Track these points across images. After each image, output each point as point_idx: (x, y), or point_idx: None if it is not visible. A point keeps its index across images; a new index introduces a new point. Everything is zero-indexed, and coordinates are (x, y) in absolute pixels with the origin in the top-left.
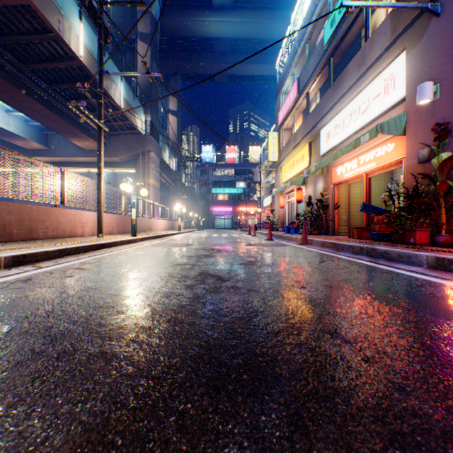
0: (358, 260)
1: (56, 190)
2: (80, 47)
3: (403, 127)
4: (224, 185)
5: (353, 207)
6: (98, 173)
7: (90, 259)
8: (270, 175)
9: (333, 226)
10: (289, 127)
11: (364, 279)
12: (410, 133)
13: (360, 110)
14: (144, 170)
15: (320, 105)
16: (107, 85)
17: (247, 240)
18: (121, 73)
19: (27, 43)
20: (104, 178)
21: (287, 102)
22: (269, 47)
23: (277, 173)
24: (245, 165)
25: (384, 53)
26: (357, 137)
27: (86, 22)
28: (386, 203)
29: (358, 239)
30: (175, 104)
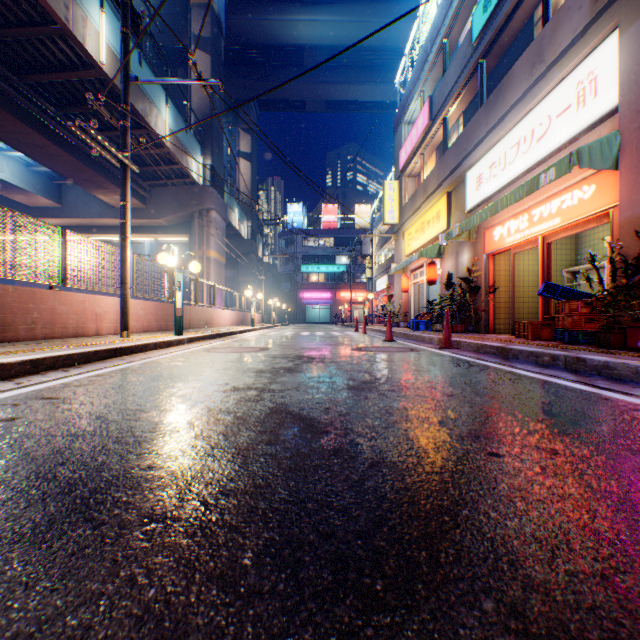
0: (557, 380)
1: (52, 261)
2: (101, 48)
3: (614, 156)
4: (318, 260)
5: (517, 289)
6: (122, 237)
7: (86, 377)
8: (386, 246)
9: (486, 320)
10: (416, 172)
11: (610, 430)
12: (627, 165)
13: (534, 135)
14: (201, 238)
15: (467, 133)
16: (144, 109)
17: (354, 341)
18: (157, 81)
19: (19, 42)
20: (145, 249)
21: (412, 134)
22: (393, 22)
23: (397, 241)
24: (349, 233)
25: (579, 39)
26: (534, 176)
27: (111, 11)
28: (589, 281)
29: (534, 340)
30: (249, 143)
